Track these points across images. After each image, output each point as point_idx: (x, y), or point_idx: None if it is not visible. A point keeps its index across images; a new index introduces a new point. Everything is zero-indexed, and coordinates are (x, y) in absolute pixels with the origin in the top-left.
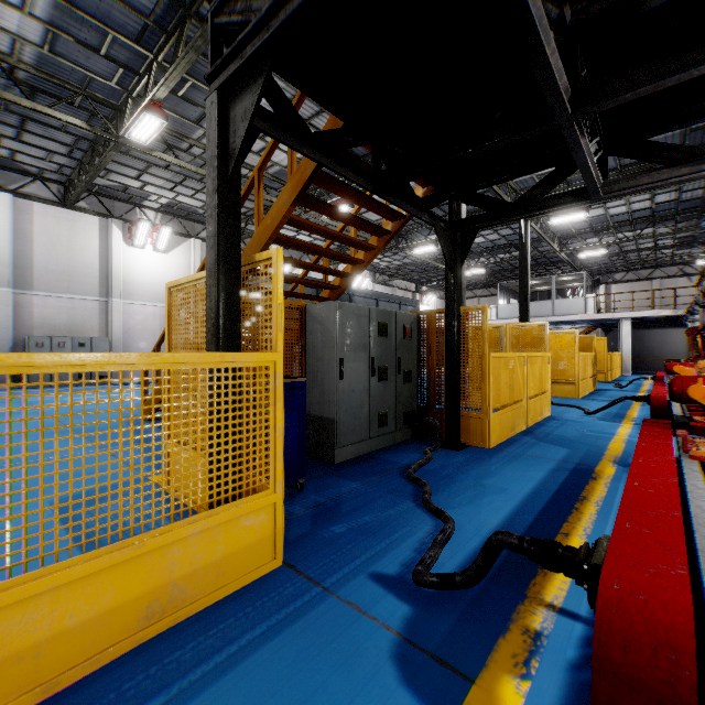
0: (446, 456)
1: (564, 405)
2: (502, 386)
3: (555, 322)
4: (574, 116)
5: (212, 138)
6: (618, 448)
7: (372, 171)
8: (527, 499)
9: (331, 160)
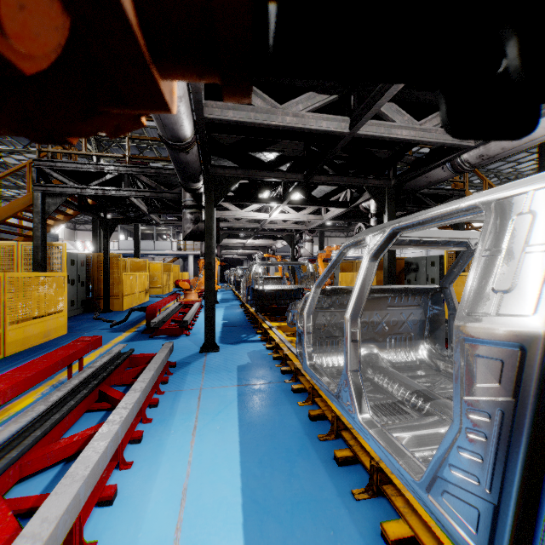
0: (105, 314)
1: (156, 297)
2: (128, 286)
3: (156, 254)
4: (149, 214)
5: (39, 206)
6: (169, 306)
7: (78, 203)
8: (137, 317)
9: (65, 202)
